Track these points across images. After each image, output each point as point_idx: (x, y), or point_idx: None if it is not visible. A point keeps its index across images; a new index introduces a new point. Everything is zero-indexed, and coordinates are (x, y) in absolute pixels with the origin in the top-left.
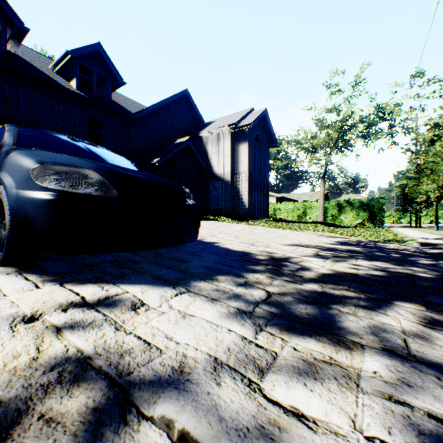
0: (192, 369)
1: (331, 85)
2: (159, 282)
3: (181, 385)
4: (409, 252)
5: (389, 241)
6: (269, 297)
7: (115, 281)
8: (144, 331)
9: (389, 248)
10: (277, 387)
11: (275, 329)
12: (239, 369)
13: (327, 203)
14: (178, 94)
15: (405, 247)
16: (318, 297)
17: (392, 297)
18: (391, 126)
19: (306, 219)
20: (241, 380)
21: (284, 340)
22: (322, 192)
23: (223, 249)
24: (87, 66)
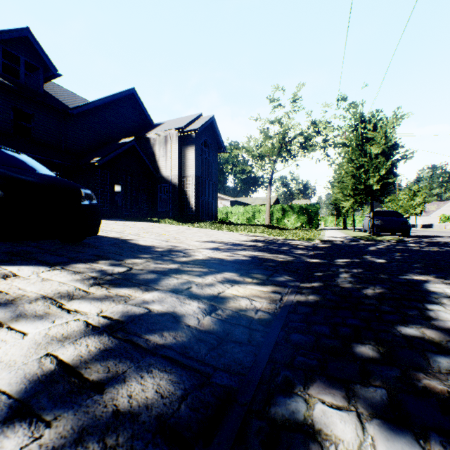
0: (23, 299)
1: (273, 99)
2: (41, 264)
3: (8, 304)
4: (300, 247)
5: (303, 239)
6: (128, 271)
7: (0, 264)
8: (2, 287)
9: (291, 243)
10: (73, 303)
11: (107, 284)
12: (55, 299)
13: (273, 207)
14: (124, 92)
15: (306, 243)
16: (168, 271)
17: (227, 270)
18: (323, 140)
19: (255, 222)
20: (52, 302)
21: (106, 289)
22: (269, 197)
23: (131, 244)
24: (12, 51)
